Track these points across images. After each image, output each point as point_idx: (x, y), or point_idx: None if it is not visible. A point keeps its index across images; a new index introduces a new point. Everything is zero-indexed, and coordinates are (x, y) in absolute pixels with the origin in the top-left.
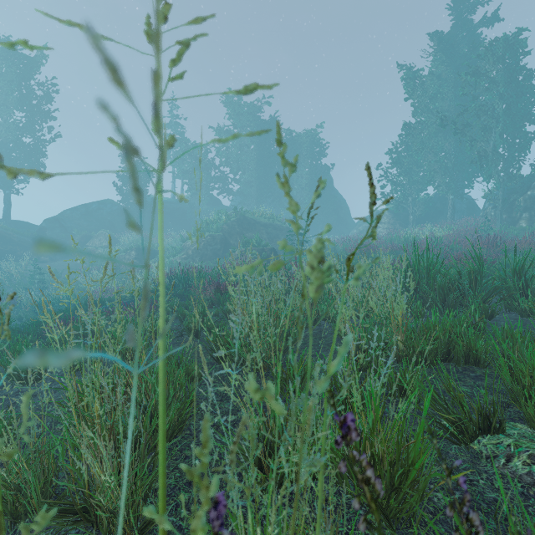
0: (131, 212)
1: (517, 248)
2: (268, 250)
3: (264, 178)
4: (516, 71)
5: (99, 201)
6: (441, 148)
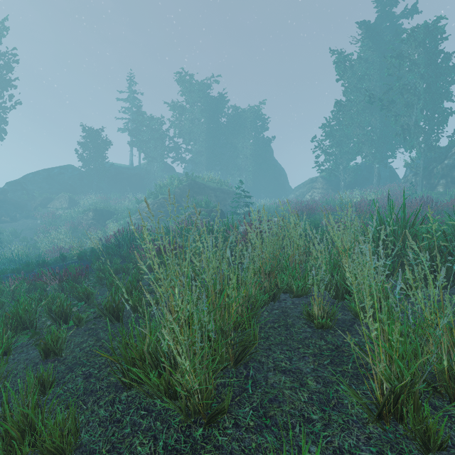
0: (91, 177)
1: (449, 209)
2: (216, 211)
3: (213, 148)
4: (434, 55)
5: (61, 167)
6: (368, 123)
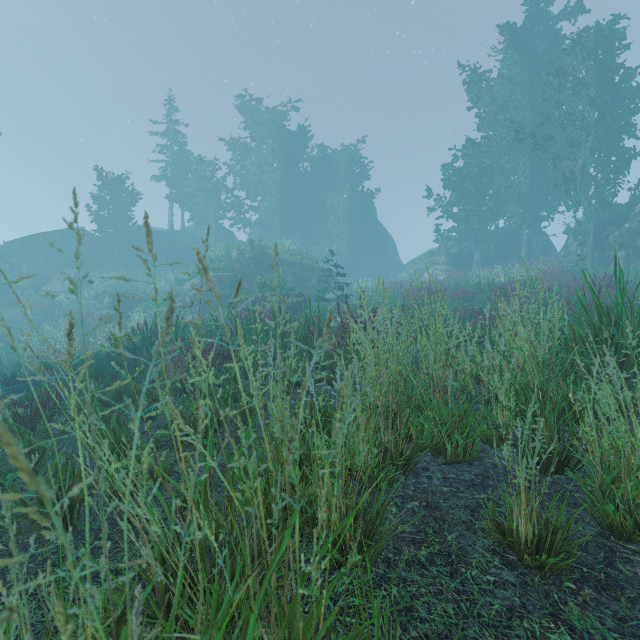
0: (110, 246)
1: None
2: (295, 296)
3: (290, 206)
4: (610, 71)
5: (65, 230)
6: (514, 169)
